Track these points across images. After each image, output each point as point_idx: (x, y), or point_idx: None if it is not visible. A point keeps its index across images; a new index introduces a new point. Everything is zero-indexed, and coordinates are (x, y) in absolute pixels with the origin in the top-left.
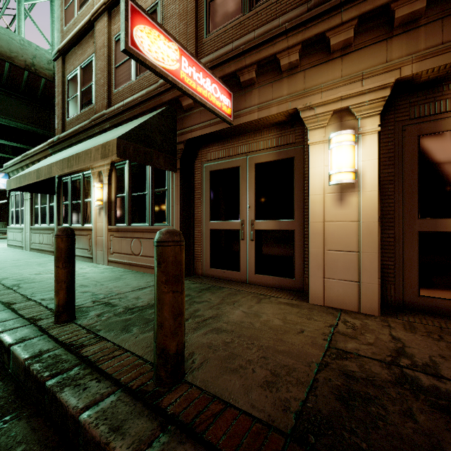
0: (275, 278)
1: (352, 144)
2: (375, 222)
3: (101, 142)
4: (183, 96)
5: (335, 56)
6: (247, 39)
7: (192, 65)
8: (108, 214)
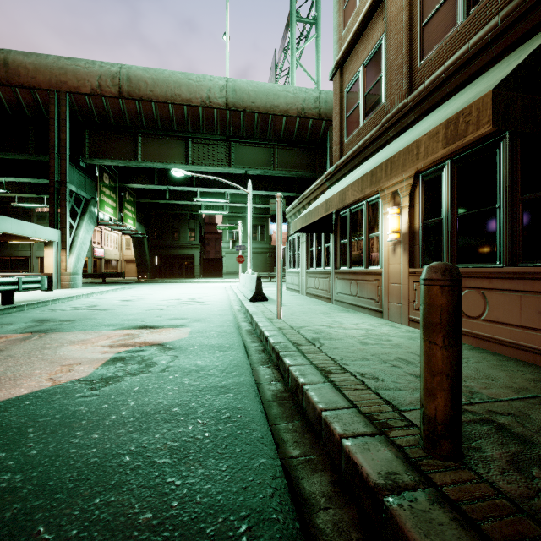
0: None
1: None
2: None
3: (441, 121)
4: None
5: None
6: None
7: None
8: (408, 251)
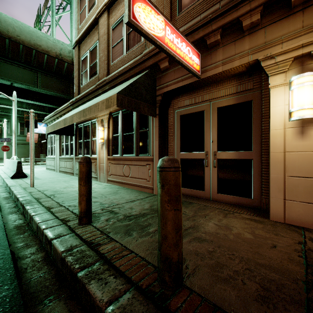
0: (234, 197)
1: None
2: None
3: (105, 97)
4: (161, 61)
5: (296, 10)
6: (213, 9)
7: (173, 32)
8: (107, 148)
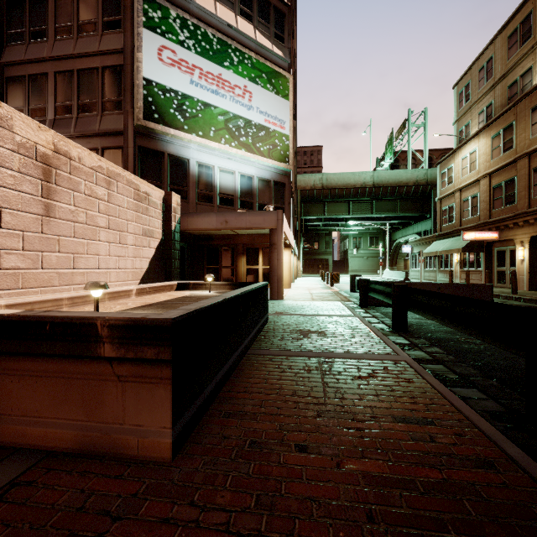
0: None
1: (522, 250)
2: (527, 269)
3: (457, 248)
4: (485, 229)
5: (520, 227)
6: (501, 217)
7: (479, 233)
8: (460, 265)
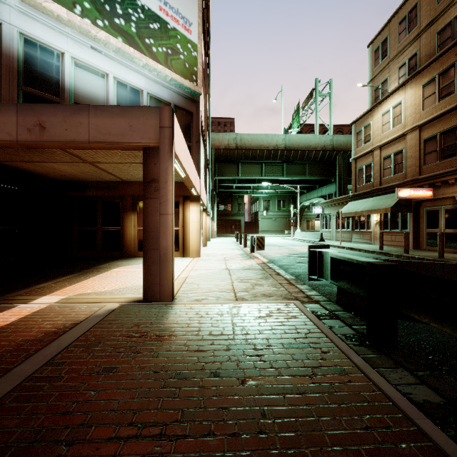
0: (452, 249)
1: None
2: None
3: (384, 207)
4: (414, 187)
5: None
6: (437, 173)
7: (414, 190)
8: (380, 226)
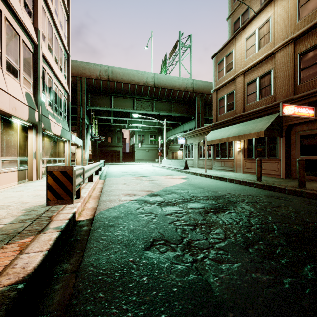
0: None
1: None
2: None
3: (255, 131)
4: None
5: None
6: None
7: (298, 108)
8: (243, 153)
